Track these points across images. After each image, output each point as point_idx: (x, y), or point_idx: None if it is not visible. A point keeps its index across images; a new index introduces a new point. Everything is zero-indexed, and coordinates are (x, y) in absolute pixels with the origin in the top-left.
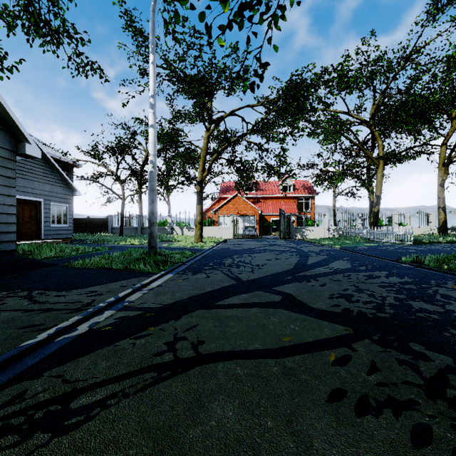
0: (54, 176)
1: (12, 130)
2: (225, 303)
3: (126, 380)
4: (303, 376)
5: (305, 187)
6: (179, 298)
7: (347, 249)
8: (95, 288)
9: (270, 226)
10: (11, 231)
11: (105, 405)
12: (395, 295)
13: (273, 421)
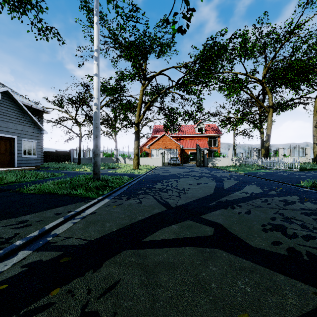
0: (25, 118)
1: None
2: (155, 239)
3: None
4: None
5: (213, 129)
6: (108, 231)
7: (250, 175)
8: (28, 217)
9: (188, 157)
10: None
11: None
12: None
13: None
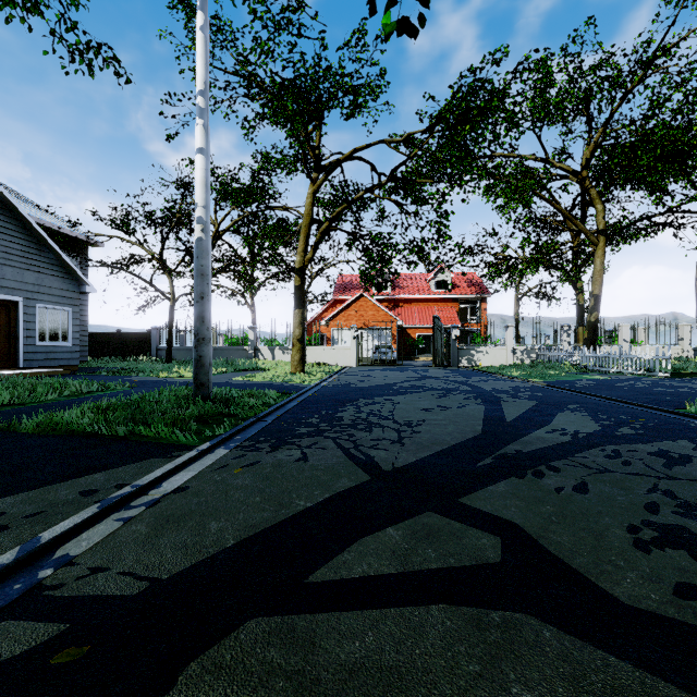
0: (44, 257)
1: None
2: (340, 577)
3: None
4: None
5: (471, 284)
6: (211, 549)
7: (561, 387)
8: (5, 505)
9: (415, 345)
10: None
11: None
12: None
13: None
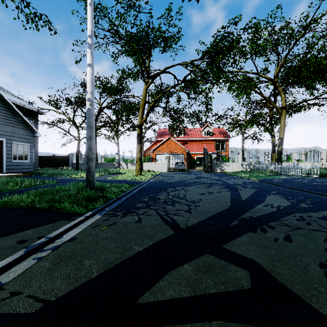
0: (16, 119)
1: None
2: (157, 299)
3: None
4: None
5: (221, 132)
6: (83, 279)
7: (266, 182)
8: None
9: (195, 162)
10: None
11: None
12: None
13: None
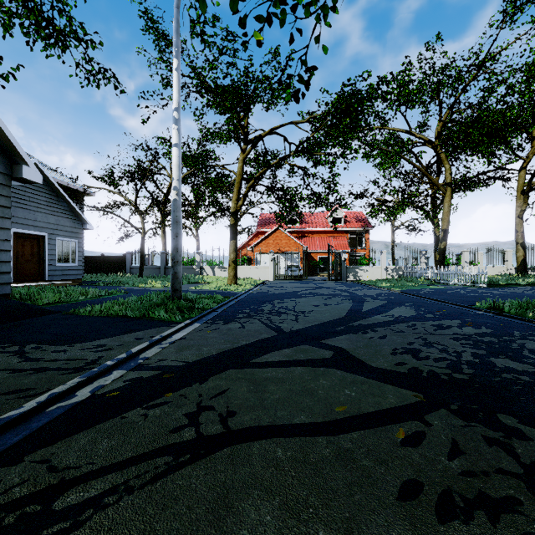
0: (60, 206)
1: (6, 149)
2: (263, 361)
3: (131, 468)
4: (364, 462)
5: (358, 220)
6: (207, 354)
7: (409, 293)
8: (104, 342)
9: (317, 265)
10: (4, 272)
11: (101, 505)
12: (472, 350)
13: (326, 530)
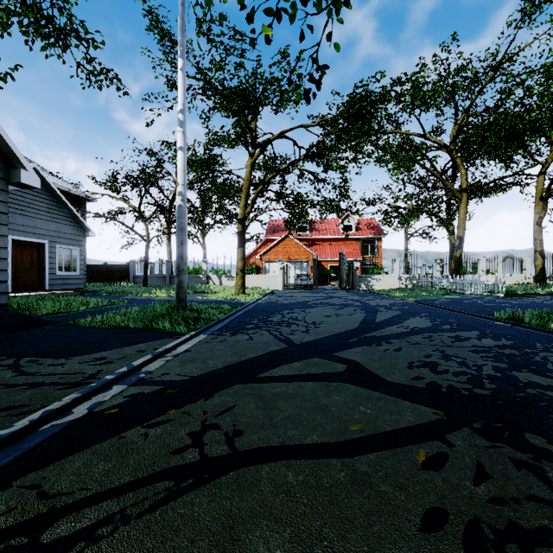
0: (61, 212)
1: (3, 152)
2: (272, 375)
3: (129, 494)
4: (382, 487)
5: (370, 227)
6: (212, 368)
7: (424, 303)
8: (104, 354)
9: (328, 274)
10: (1, 281)
11: (93, 537)
12: (493, 363)
13: None
